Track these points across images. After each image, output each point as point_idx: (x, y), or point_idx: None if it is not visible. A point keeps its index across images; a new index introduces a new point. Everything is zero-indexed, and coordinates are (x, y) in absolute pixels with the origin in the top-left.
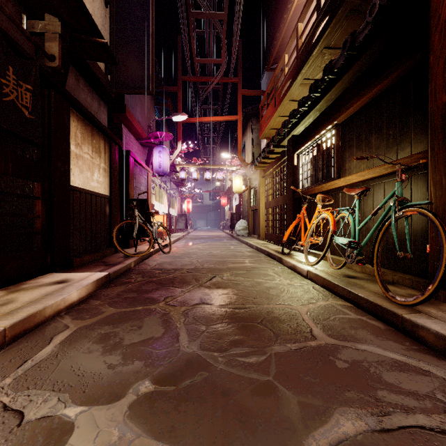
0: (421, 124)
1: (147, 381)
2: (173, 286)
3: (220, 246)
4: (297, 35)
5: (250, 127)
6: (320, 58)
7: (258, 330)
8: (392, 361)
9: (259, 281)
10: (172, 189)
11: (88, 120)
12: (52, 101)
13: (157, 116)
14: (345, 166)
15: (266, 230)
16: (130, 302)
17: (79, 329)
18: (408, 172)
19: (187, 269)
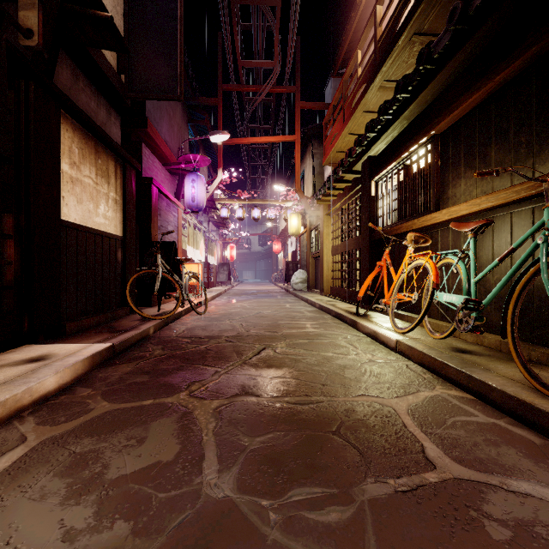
0: None
1: None
2: (204, 364)
3: (272, 304)
4: (376, 21)
5: (310, 151)
6: (407, 49)
7: (334, 448)
8: None
9: (328, 356)
10: (211, 231)
11: (90, 132)
12: (31, 98)
13: (191, 136)
14: (448, 193)
15: (332, 283)
16: (136, 391)
17: (40, 446)
18: None
19: (226, 337)
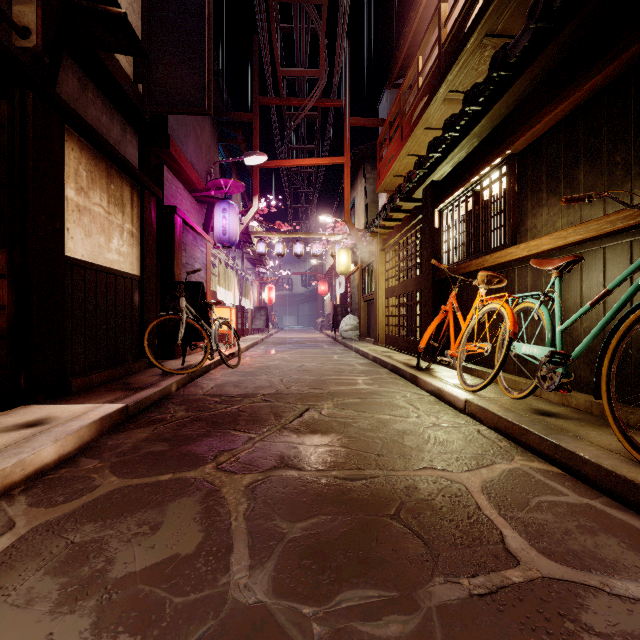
0: None
1: None
2: (236, 429)
3: (317, 355)
4: (440, 21)
5: (362, 176)
6: (477, 54)
7: (393, 537)
8: None
9: (384, 419)
10: (246, 269)
11: (101, 151)
12: (29, 110)
13: (222, 158)
14: (527, 224)
15: (387, 330)
16: (152, 463)
17: (31, 534)
18: None
19: (262, 395)
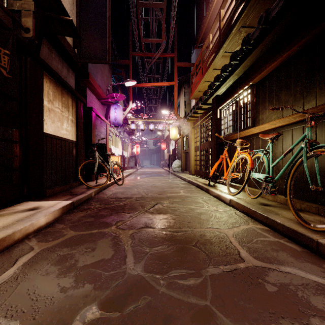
0: (324, 81)
1: (94, 306)
2: (124, 212)
3: (161, 179)
4: (220, 18)
5: (183, 91)
6: (237, 35)
7: (193, 252)
8: (316, 284)
9: (192, 208)
10: (125, 137)
11: (59, 82)
12: (28, 65)
13: (113, 82)
14: (259, 117)
15: (195, 167)
16: (88, 225)
17: (41, 251)
18: (313, 120)
19: (135, 197)
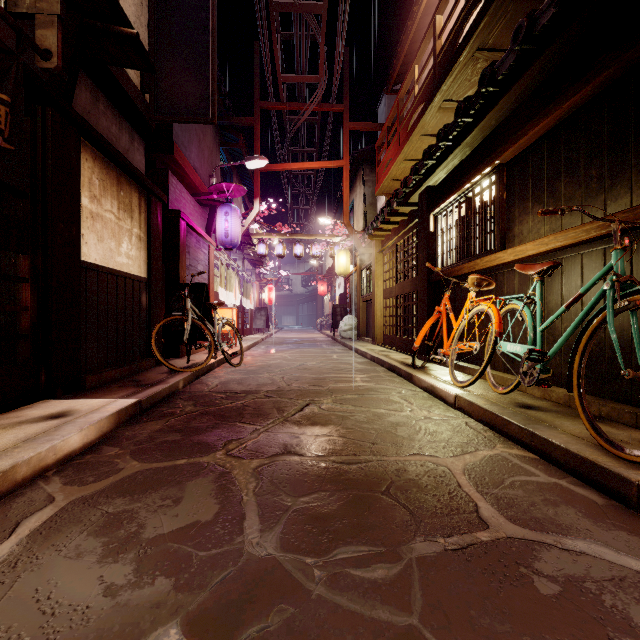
0: None
1: (174, 628)
2: (242, 422)
3: (317, 354)
4: (435, 33)
5: (361, 178)
6: (470, 66)
7: (383, 508)
8: (639, 578)
9: (379, 413)
10: (246, 270)
11: (112, 160)
12: (49, 125)
13: (223, 161)
14: (514, 230)
15: (385, 330)
16: (168, 450)
17: (70, 506)
18: (626, 236)
19: (265, 391)
